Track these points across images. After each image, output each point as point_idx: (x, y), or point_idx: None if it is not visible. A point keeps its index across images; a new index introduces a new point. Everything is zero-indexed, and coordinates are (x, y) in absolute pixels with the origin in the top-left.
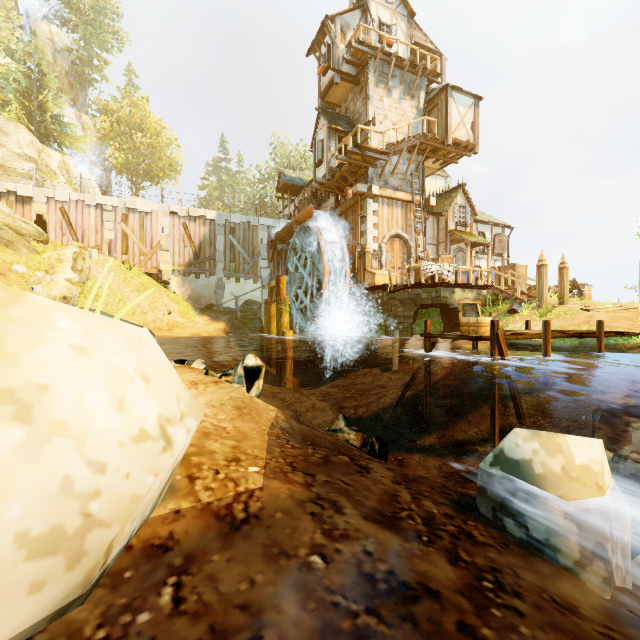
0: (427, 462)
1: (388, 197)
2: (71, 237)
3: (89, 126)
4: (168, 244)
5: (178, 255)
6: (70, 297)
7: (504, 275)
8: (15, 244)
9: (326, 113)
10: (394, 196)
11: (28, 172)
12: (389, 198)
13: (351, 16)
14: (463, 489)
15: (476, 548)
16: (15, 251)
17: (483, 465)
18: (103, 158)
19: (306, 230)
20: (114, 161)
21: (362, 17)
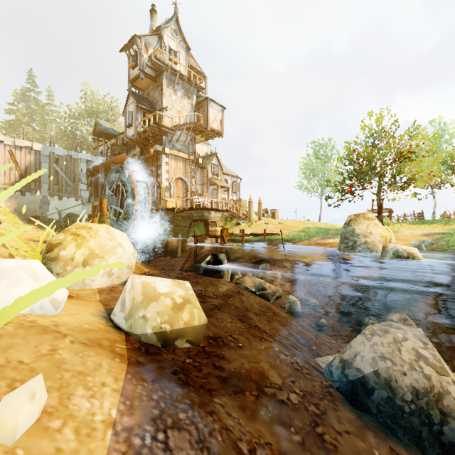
0: None
1: (175, 155)
2: None
3: None
4: None
5: (4, 175)
6: None
7: (235, 205)
8: None
9: (134, 94)
10: (178, 155)
11: None
12: (175, 155)
13: (151, 38)
14: None
15: (198, 277)
16: None
17: (202, 264)
18: None
19: (121, 169)
20: None
21: (159, 41)
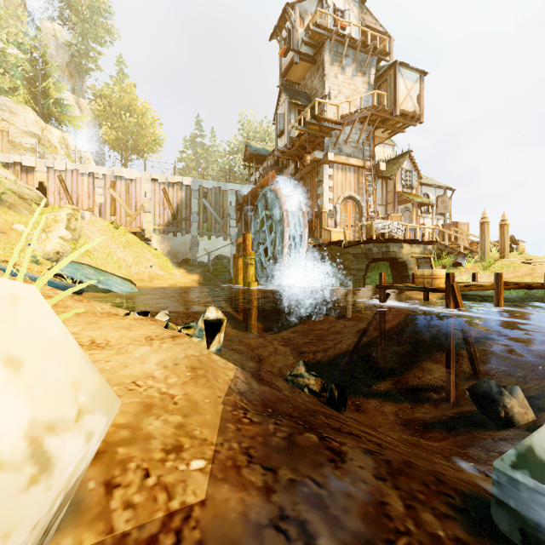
0: (384, 407)
1: (342, 163)
2: (67, 201)
3: (86, 108)
4: (150, 207)
5: (158, 216)
6: (62, 252)
7: (448, 232)
8: (17, 207)
9: (287, 90)
10: (347, 162)
11: (33, 146)
12: (343, 164)
13: (309, 3)
14: (423, 440)
15: None
16: (17, 213)
17: (500, 464)
18: (97, 135)
19: (269, 193)
20: (106, 138)
21: (319, 4)
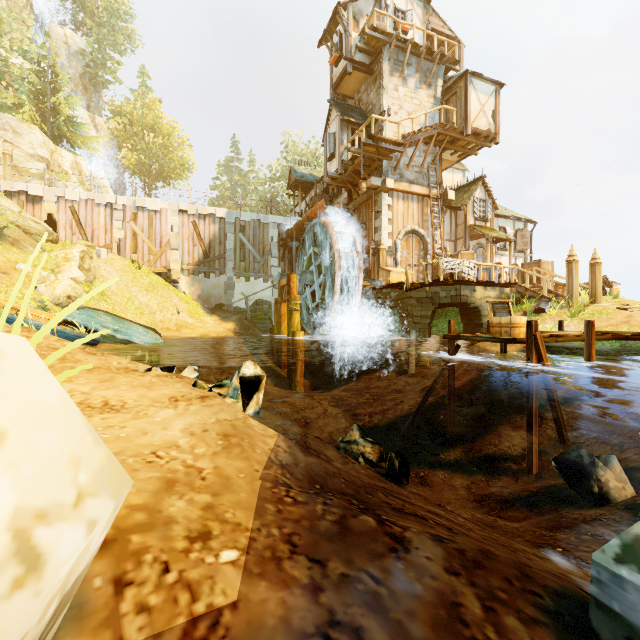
0: (453, 480)
1: (403, 191)
2: (81, 236)
3: (102, 128)
4: (177, 243)
5: (187, 254)
6: (75, 296)
7: (529, 272)
8: (22, 243)
9: (338, 105)
10: (410, 190)
11: (41, 172)
12: (404, 192)
13: (364, 3)
14: (501, 519)
15: None
16: (21, 250)
17: (600, 557)
18: (116, 159)
19: (317, 226)
20: (127, 162)
21: (376, 3)
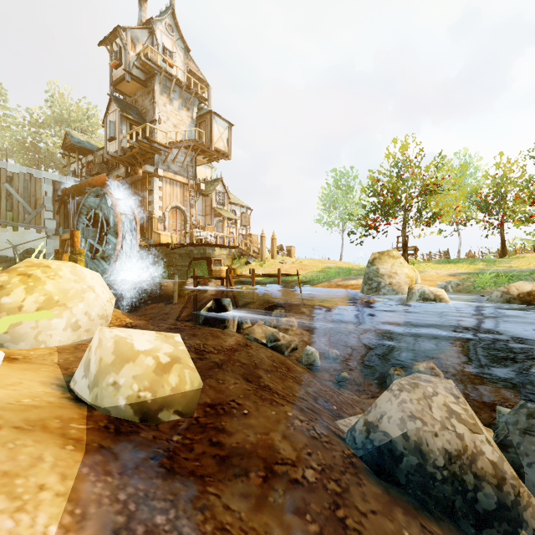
0: None
1: (170, 178)
2: None
3: None
4: None
5: None
6: None
7: (244, 240)
8: None
9: (118, 101)
10: (175, 178)
11: None
12: (171, 179)
13: (140, 33)
14: None
15: (197, 327)
16: None
17: (202, 312)
18: None
19: (100, 194)
20: None
21: (150, 37)
